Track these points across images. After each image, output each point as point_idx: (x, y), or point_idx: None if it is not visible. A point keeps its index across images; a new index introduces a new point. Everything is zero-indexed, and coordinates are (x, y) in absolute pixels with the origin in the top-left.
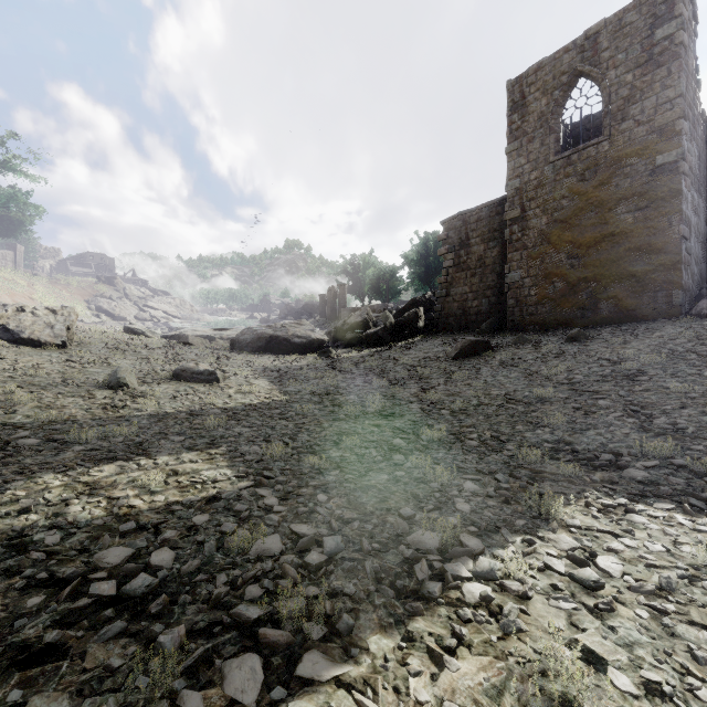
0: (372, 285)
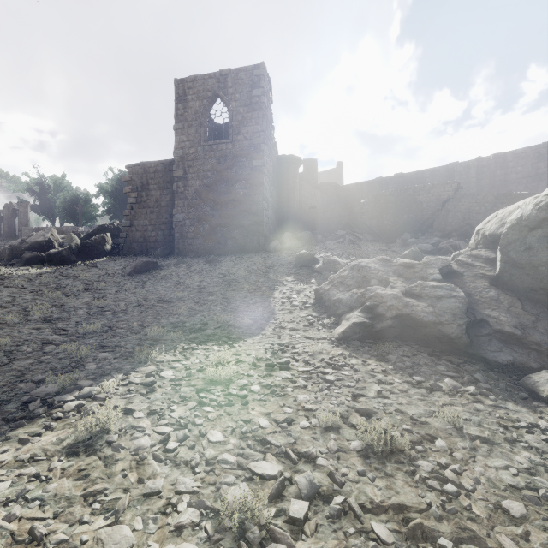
0: (64, 208)
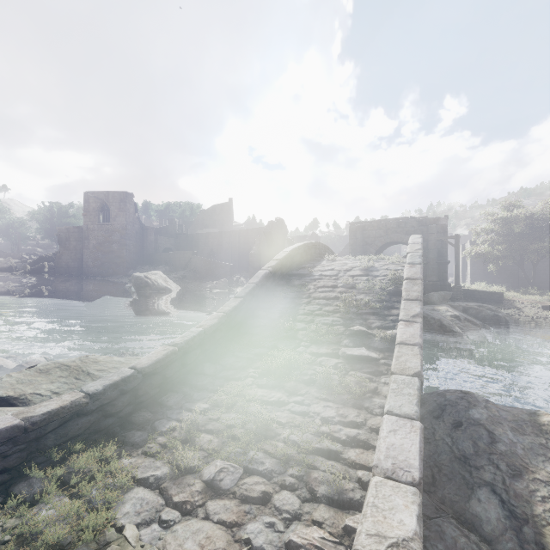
0: (2, 231)
